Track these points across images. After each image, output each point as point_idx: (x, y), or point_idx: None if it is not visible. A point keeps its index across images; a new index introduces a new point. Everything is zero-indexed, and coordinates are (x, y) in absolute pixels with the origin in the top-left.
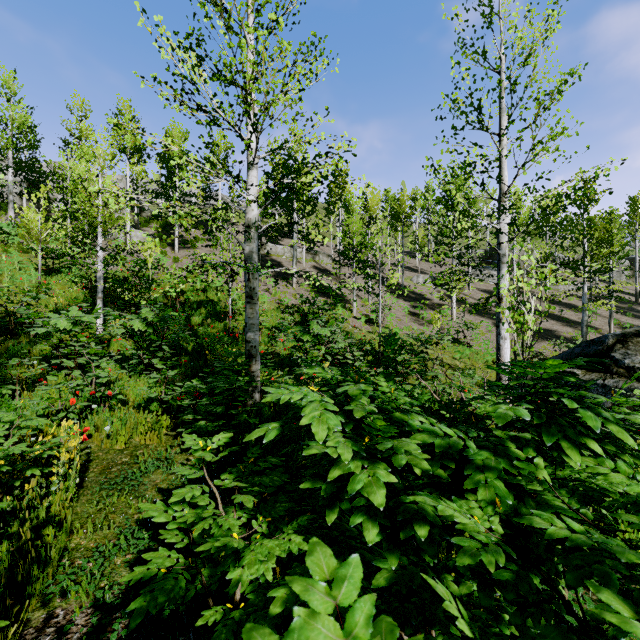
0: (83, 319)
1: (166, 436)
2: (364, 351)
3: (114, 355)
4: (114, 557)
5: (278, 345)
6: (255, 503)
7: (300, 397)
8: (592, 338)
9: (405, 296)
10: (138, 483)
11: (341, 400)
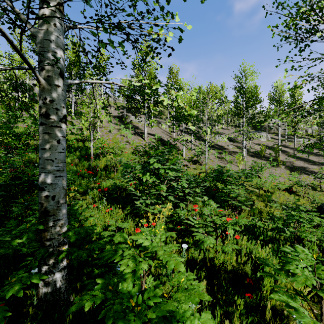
0: None
1: None
2: None
3: None
4: None
5: None
6: None
7: None
8: None
9: (213, 147)
10: None
11: None
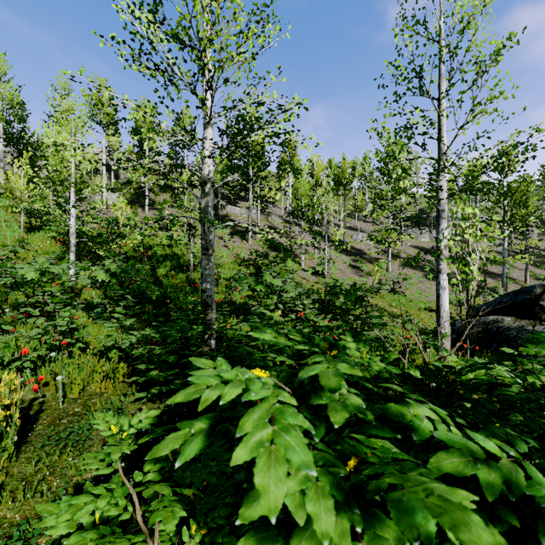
0: (50, 270)
1: (122, 383)
2: (312, 299)
3: (84, 303)
4: (39, 536)
5: (235, 294)
6: (190, 496)
7: (236, 393)
8: (511, 288)
9: (346, 251)
10: (83, 438)
11: (306, 389)
